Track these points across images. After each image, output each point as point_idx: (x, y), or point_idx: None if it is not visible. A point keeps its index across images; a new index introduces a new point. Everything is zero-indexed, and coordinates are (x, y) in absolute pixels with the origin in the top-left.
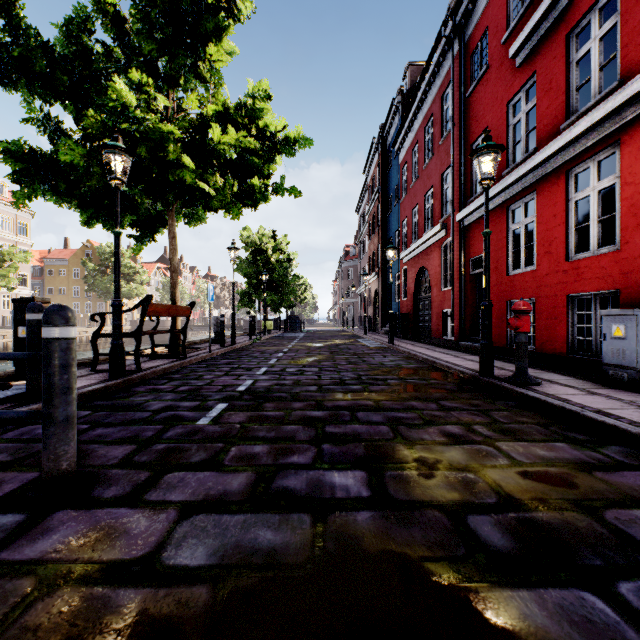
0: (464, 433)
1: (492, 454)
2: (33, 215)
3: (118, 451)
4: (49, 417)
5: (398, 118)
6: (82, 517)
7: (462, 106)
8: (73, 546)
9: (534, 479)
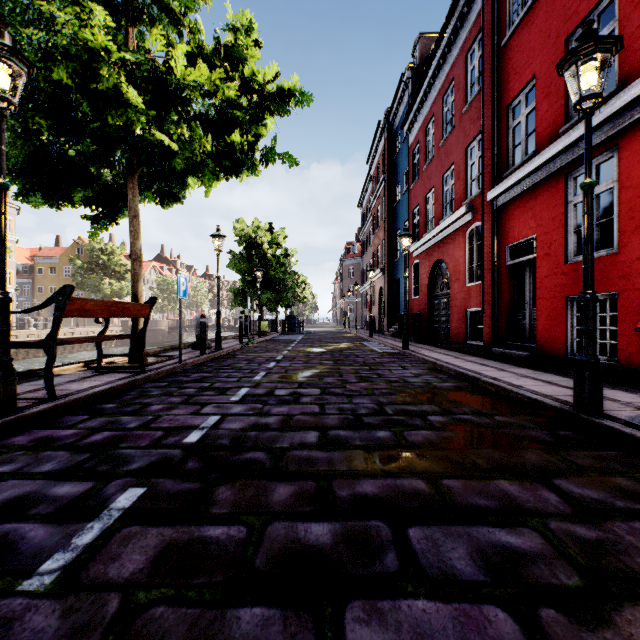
0: None
1: None
2: (18, 210)
3: None
4: None
5: (407, 96)
6: None
7: (495, 59)
8: None
9: None
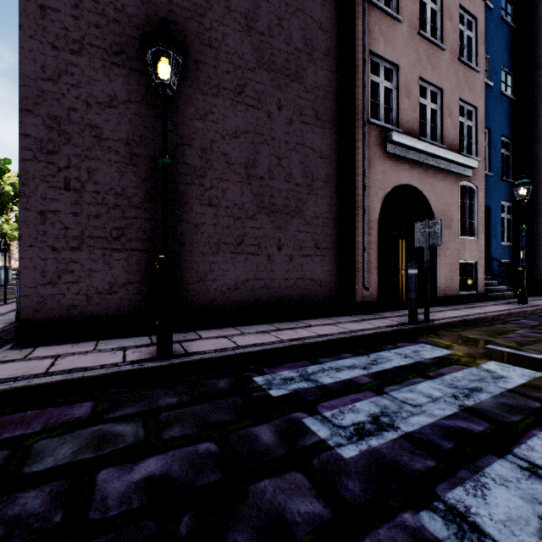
0: None
1: None
2: None
3: None
4: None
5: None
6: None
7: None
8: None
9: None
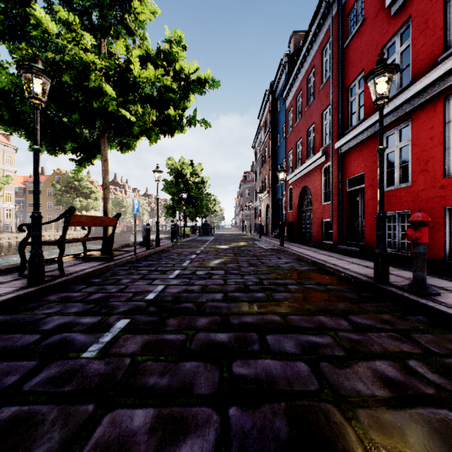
0: (405, 377)
1: None
2: (16, 150)
3: None
4: None
5: (285, 74)
6: None
7: (340, 56)
8: None
9: None
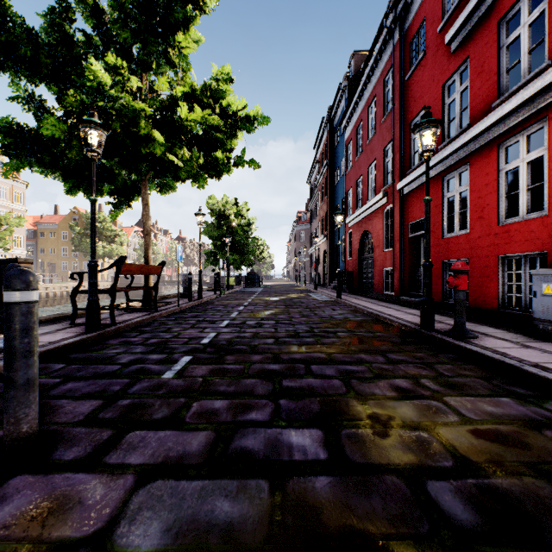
0: (412, 387)
1: (442, 410)
2: (27, 185)
3: (85, 407)
4: (9, 381)
5: (344, 100)
6: (38, 484)
7: (402, 88)
8: (23, 520)
9: (486, 438)
